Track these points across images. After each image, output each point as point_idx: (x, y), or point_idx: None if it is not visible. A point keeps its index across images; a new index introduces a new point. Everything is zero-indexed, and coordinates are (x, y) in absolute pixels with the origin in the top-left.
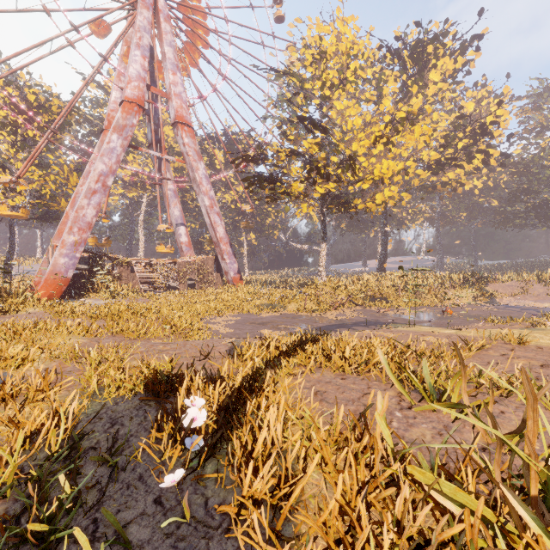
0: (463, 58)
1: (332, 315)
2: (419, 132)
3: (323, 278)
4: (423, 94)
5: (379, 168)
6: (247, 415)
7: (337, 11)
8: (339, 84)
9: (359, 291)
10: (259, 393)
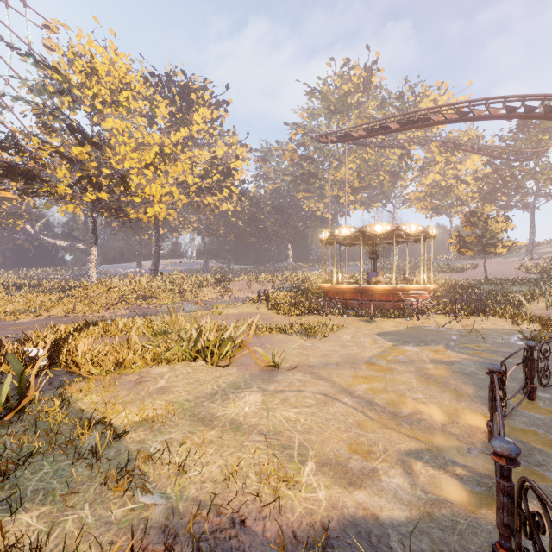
0: (218, 113)
1: (105, 314)
2: (181, 168)
3: (94, 280)
4: (189, 129)
5: (149, 190)
6: (70, 345)
7: (110, 42)
8: (112, 104)
9: (132, 292)
10: (71, 340)
